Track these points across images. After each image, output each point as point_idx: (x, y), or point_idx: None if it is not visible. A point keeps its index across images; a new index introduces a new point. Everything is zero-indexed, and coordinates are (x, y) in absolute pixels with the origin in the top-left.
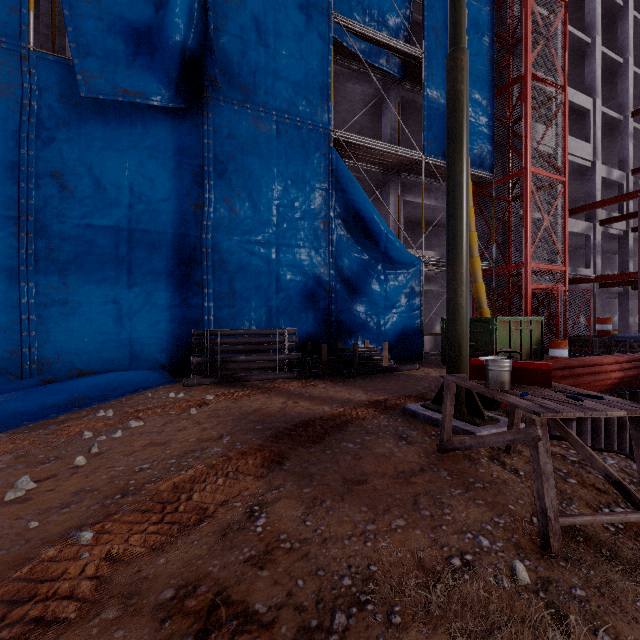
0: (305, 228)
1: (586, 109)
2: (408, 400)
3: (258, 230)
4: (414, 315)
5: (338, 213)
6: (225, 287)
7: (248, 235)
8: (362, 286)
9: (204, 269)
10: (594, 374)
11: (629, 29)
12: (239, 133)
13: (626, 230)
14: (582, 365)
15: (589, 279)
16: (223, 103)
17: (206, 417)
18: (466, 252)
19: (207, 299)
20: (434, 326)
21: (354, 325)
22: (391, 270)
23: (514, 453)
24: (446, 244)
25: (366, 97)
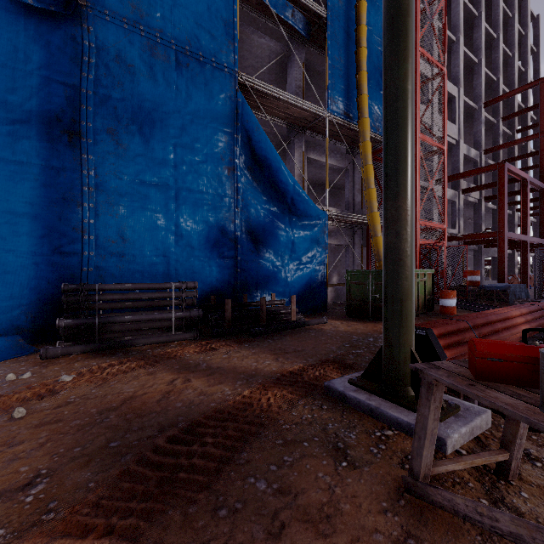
0: (208, 173)
1: (453, 96)
2: (328, 369)
3: (153, 170)
4: (319, 267)
5: (244, 160)
6: (111, 234)
7: (141, 175)
8: (269, 237)
9: (83, 211)
10: (509, 328)
11: (482, 35)
12: (129, 57)
13: (480, 199)
14: (498, 319)
15: (458, 237)
16: (108, 18)
17: (35, 424)
18: (412, 183)
19: (87, 247)
20: (331, 277)
21: (261, 277)
22: (297, 222)
23: (513, 478)
24: (385, 173)
25: (272, 54)
